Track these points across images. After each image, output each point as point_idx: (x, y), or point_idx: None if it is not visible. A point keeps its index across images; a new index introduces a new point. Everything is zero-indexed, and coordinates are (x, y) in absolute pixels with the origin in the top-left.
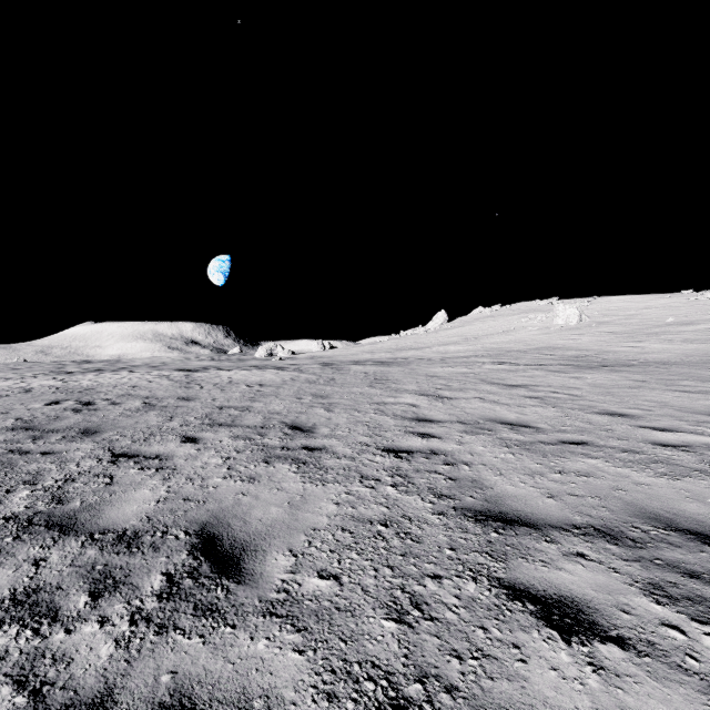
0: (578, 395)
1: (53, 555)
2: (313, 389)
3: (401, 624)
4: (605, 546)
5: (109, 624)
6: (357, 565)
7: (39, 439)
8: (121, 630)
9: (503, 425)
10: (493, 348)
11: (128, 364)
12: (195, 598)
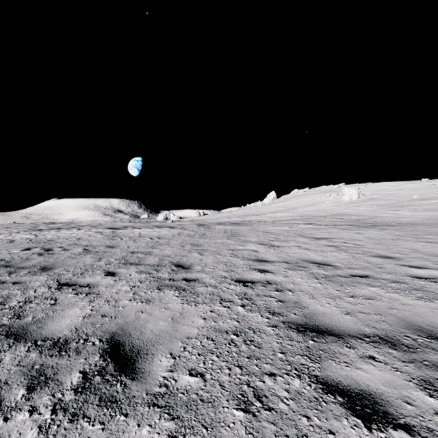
0: (360, 244)
1: (7, 357)
2: (191, 241)
3: (247, 413)
4: (388, 350)
5: (36, 412)
6: (217, 365)
7: (13, 273)
8: (44, 418)
9: (313, 264)
10: (304, 215)
11: (77, 224)
12: (101, 391)
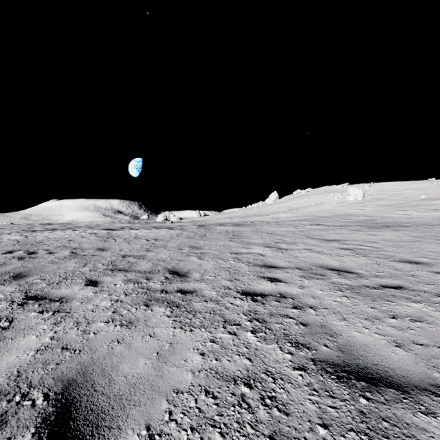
0: (378, 247)
1: None
2: (190, 243)
3: None
4: None
5: None
6: None
7: None
8: None
9: (331, 271)
10: (308, 215)
11: (74, 225)
12: None
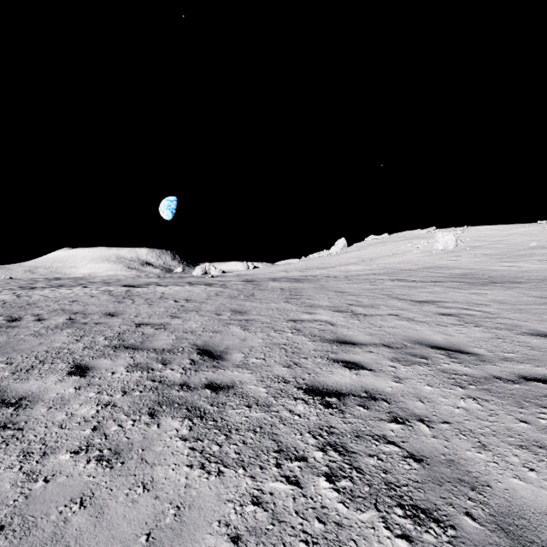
0: (491, 312)
1: None
2: (233, 305)
3: None
4: None
5: None
6: None
7: None
8: None
9: (435, 350)
10: (386, 268)
11: (88, 280)
12: None
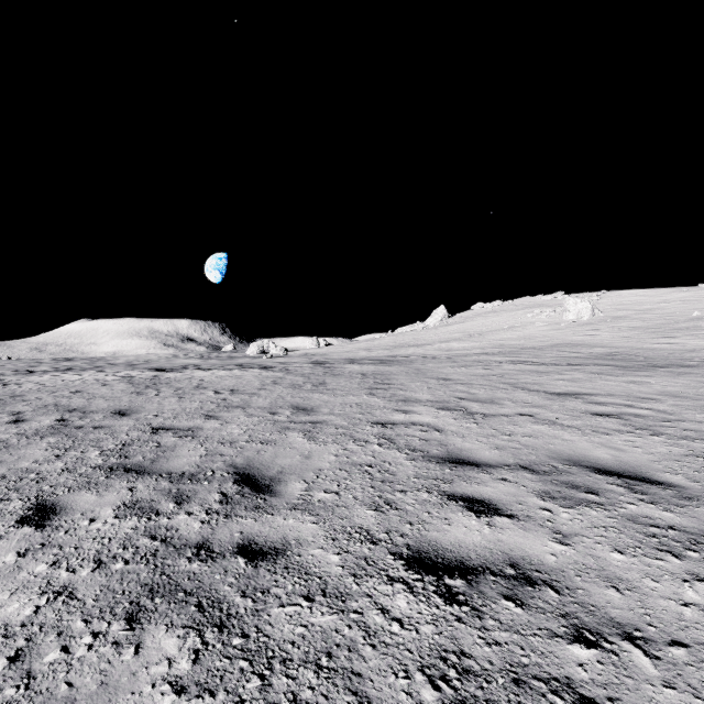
0: (668, 411)
1: None
2: (295, 398)
3: None
4: None
5: None
6: None
7: None
8: None
9: (605, 477)
10: (502, 345)
11: (109, 362)
12: None
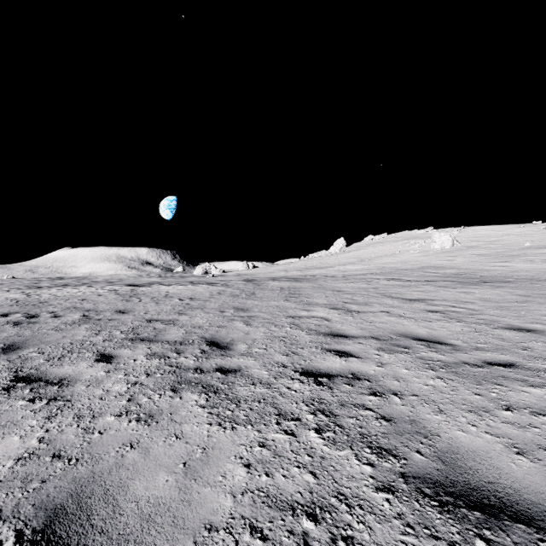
0: (475, 309)
1: None
2: (235, 303)
3: None
4: None
5: None
6: None
7: None
8: None
9: (417, 341)
10: (384, 267)
11: (91, 280)
12: None
